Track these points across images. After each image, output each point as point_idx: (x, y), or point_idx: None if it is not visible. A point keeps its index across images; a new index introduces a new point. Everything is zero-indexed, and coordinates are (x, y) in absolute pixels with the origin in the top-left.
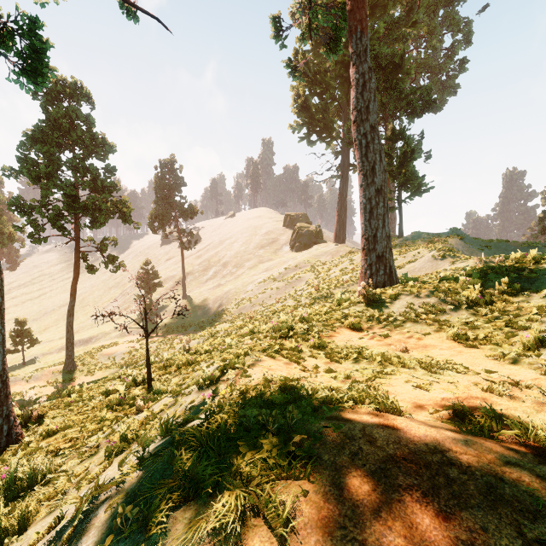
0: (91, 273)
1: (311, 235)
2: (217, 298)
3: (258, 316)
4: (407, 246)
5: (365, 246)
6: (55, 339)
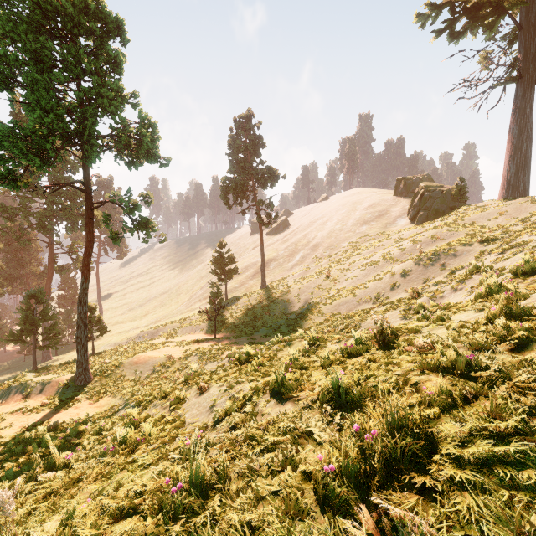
0: (118, 244)
1: (447, 196)
2: (302, 288)
3: (419, 342)
4: None
5: None
6: (142, 326)
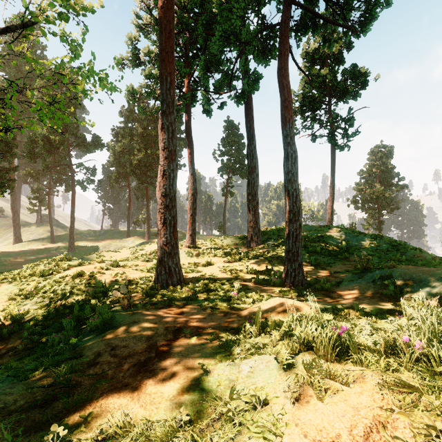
0: None
1: None
2: None
3: None
4: (38, 229)
5: (14, 235)
6: None
